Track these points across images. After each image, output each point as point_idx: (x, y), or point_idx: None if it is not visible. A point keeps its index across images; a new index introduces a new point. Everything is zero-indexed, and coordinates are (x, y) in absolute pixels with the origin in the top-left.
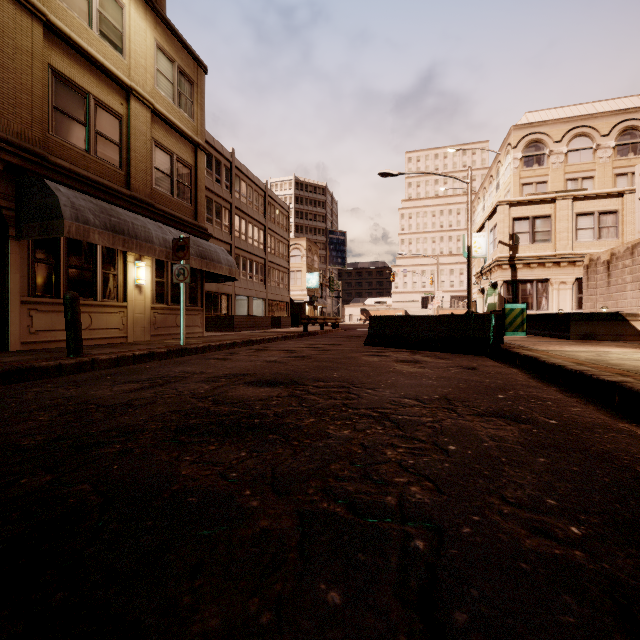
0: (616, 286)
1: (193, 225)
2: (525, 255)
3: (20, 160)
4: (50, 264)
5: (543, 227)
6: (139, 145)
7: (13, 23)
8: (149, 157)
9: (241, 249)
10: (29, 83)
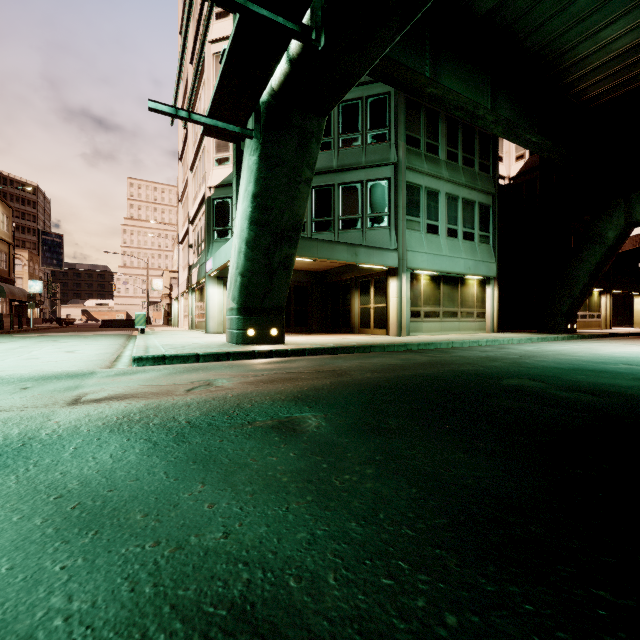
0: None
1: (10, 279)
2: None
3: None
4: None
5: None
6: None
7: None
8: None
9: None
10: None
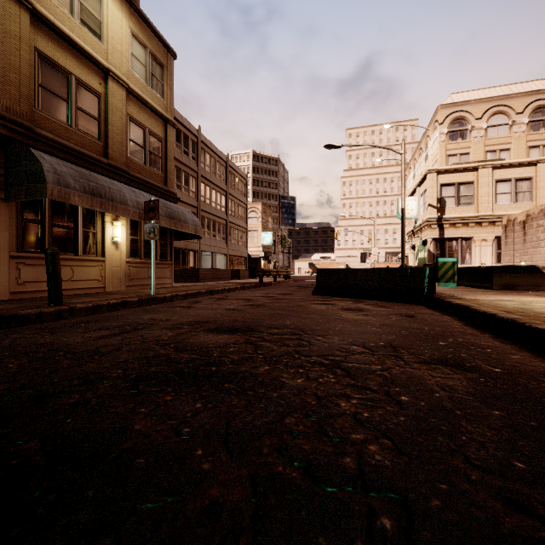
0: (531, 243)
1: (163, 190)
2: (451, 216)
3: (9, 131)
4: (36, 223)
5: (467, 192)
6: (116, 120)
7: (3, 10)
8: (124, 130)
9: (206, 211)
10: (17, 63)
